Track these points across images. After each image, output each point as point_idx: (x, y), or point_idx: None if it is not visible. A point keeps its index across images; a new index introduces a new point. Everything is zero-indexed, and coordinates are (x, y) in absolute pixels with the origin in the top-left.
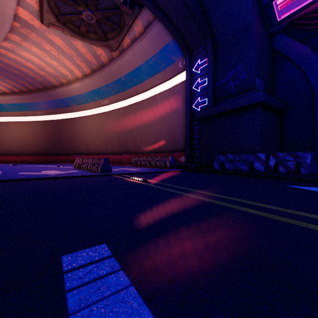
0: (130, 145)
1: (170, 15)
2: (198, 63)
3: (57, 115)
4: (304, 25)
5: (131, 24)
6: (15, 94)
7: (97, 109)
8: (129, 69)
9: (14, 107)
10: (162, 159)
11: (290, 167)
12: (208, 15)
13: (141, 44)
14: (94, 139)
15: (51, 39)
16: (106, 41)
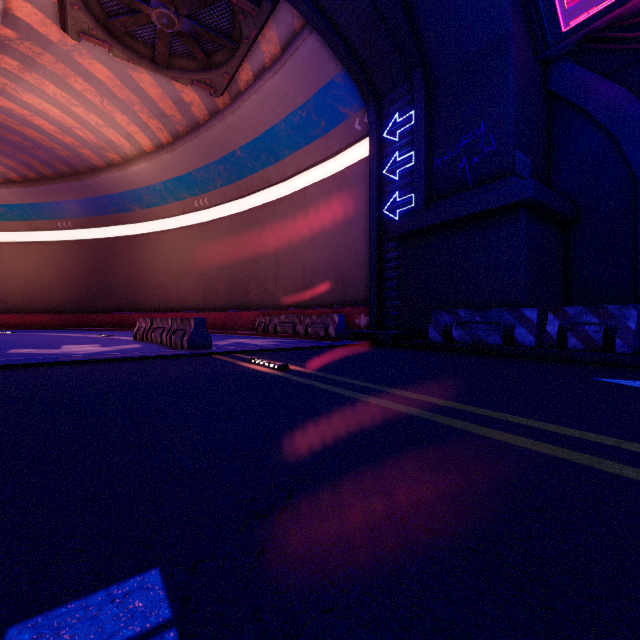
0: (254, 292)
1: (337, 19)
2: (396, 121)
3: (101, 229)
4: (615, 41)
5: (256, 36)
6: (12, 185)
7: (185, 216)
8: (251, 133)
9: (10, 211)
10: (320, 320)
11: (592, 338)
12: (416, 19)
13: (277, 82)
14: (179, 279)
15: (86, 66)
16: (203, 73)
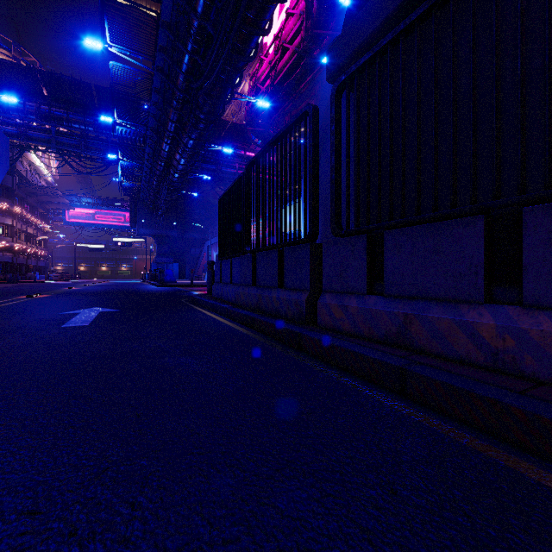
0: None
1: None
2: None
3: None
4: None
5: None
6: None
7: None
8: None
9: None
10: None
11: None
12: None
13: None
14: None
15: None
16: None
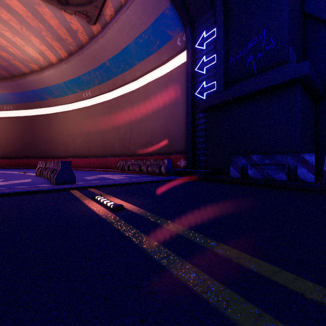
0: (117, 146)
1: None
2: (204, 37)
3: (30, 110)
4: None
5: None
6: None
7: (78, 103)
8: (114, 50)
9: None
10: (156, 163)
11: None
12: None
13: (129, 14)
14: (74, 139)
15: (7, 1)
16: (81, 6)
